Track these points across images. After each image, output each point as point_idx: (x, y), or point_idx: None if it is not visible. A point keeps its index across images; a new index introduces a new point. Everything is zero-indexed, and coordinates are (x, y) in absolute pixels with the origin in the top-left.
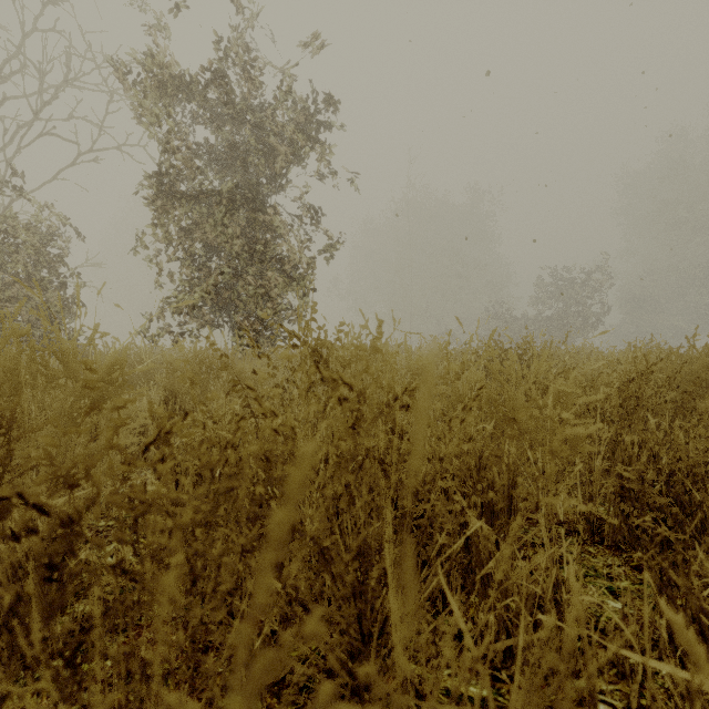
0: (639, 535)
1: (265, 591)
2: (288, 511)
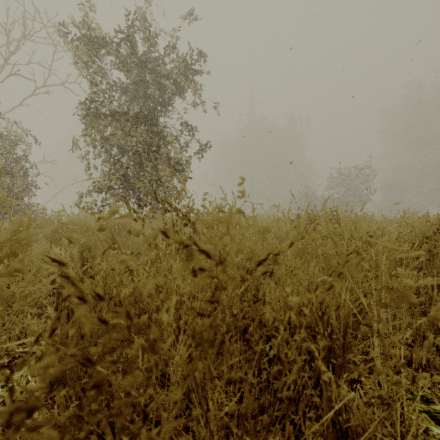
0: None
1: None
2: None
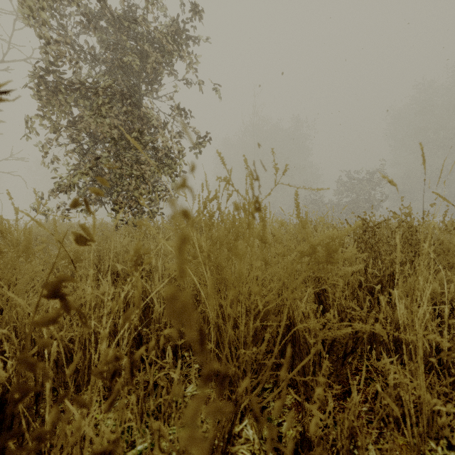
0: None
1: None
2: None
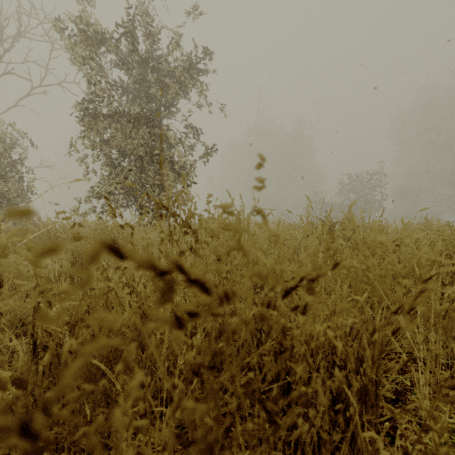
0: None
1: None
2: None
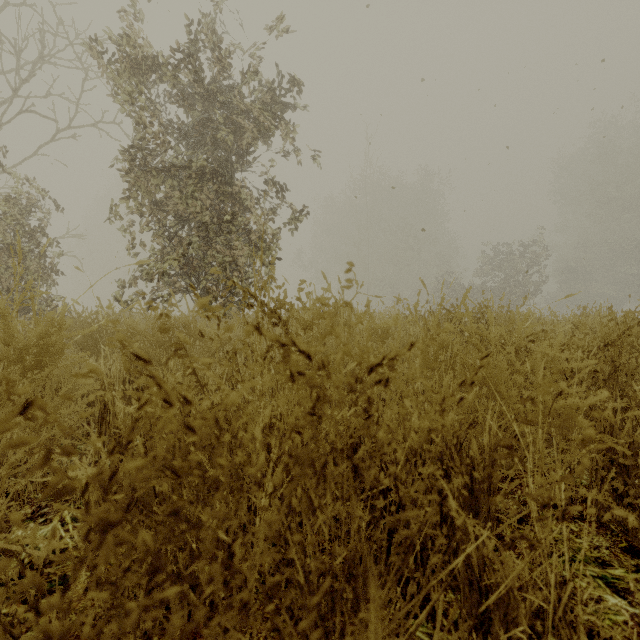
0: (637, 518)
1: (207, 601)
2: (203, 566)
